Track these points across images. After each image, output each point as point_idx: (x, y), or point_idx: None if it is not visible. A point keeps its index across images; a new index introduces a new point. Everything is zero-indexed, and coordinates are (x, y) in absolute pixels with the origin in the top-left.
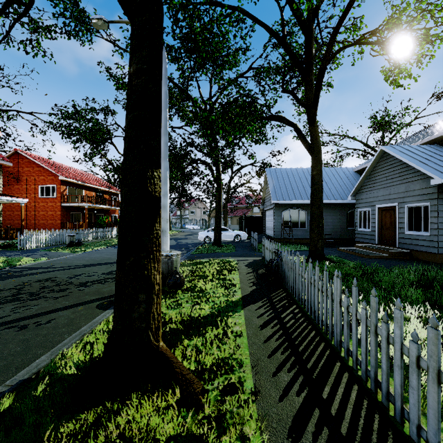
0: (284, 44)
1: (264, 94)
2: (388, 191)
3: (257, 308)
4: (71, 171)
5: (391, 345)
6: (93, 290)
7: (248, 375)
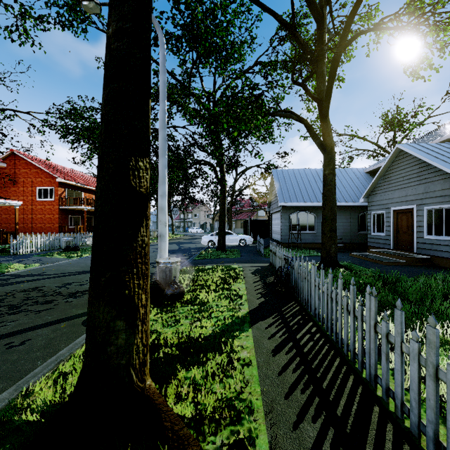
0: (294, 33)
1: (272, 86)
2: (405, 192)
3: (268, 326)
4: (70, 173)
5: (444, 384)
6: (81, 302)
7: (260, 427)
